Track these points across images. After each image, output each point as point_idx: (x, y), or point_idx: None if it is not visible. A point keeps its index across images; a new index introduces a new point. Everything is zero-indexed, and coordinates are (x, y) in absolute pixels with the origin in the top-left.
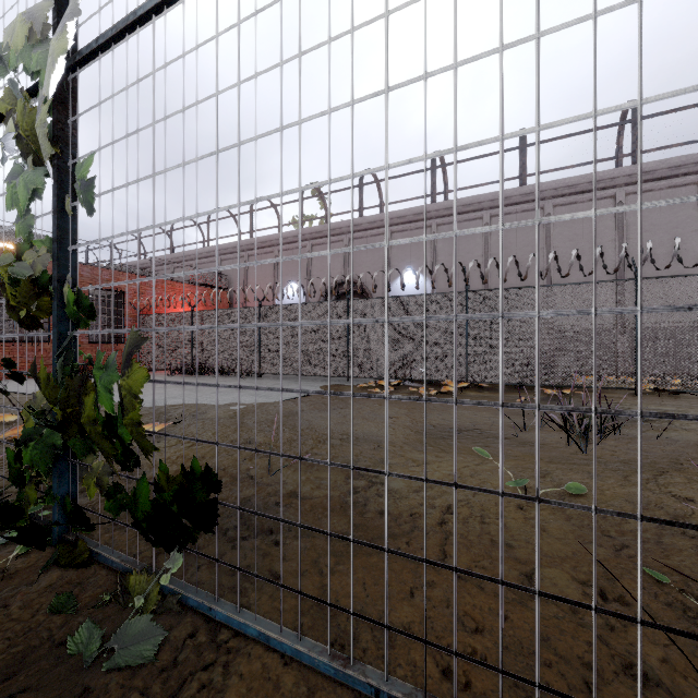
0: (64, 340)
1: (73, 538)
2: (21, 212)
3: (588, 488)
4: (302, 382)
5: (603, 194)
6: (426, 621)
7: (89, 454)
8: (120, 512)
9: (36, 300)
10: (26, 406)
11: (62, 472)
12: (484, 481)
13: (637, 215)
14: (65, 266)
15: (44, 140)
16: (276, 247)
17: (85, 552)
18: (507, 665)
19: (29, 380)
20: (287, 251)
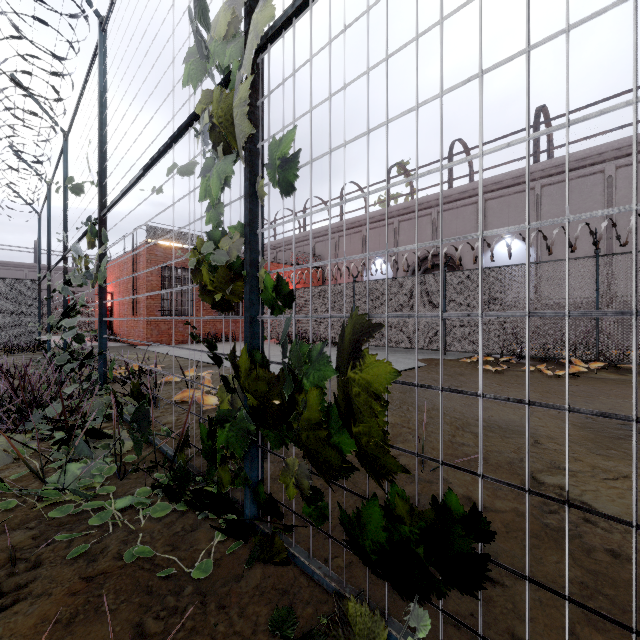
0: (254, 324)
1: (264, 527)
2: (213, 201)
3: None
4: (397, 354)
5: None
6: None
7: (283, 445)
8: (322, 519)
9: (230, 285)
10: (220, 387)
11: (253, 457)
12: None
13: None
14: (255, 250)
15: (243, 122)
16: (364, 226)
17: (281, 550)
18: None
19: (180, 345)
20: (374, 229)
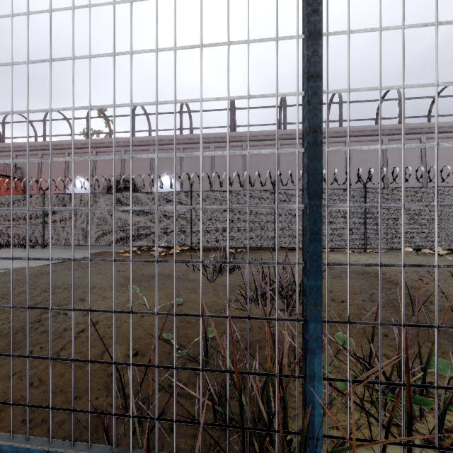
0: None
1: None
2: None
3: (192, 301)
4: (78, 250)
5: (270, 143)
6: (4, 388)
7: None
8: None
9: None
10: None
11: None
12: (137, 304)
13: (285, 156)
14: None
15: None
16: (67, 150)
17: None
18: (36, 400)
19: None
20: (76, 154)
